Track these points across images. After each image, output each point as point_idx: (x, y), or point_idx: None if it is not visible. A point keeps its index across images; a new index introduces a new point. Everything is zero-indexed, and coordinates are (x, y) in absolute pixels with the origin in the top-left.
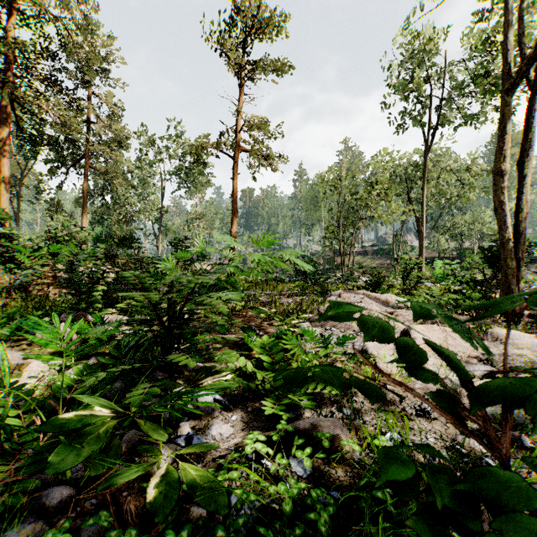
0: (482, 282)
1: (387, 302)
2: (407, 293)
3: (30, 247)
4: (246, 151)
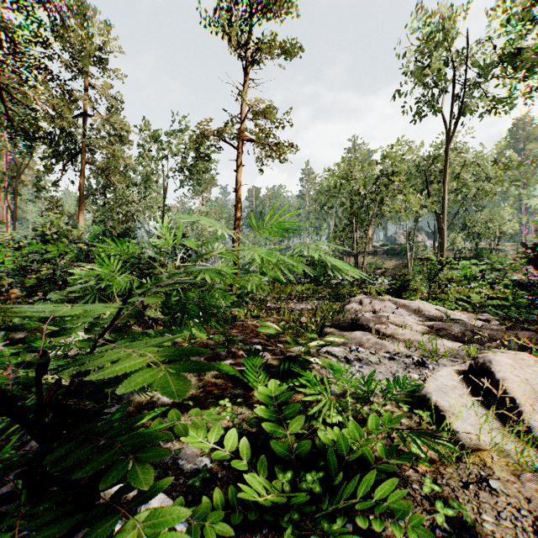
0: (528, 286)
1: (419, 311)
2: (434, 297)
3: (12, 246)
4: (250, 140)
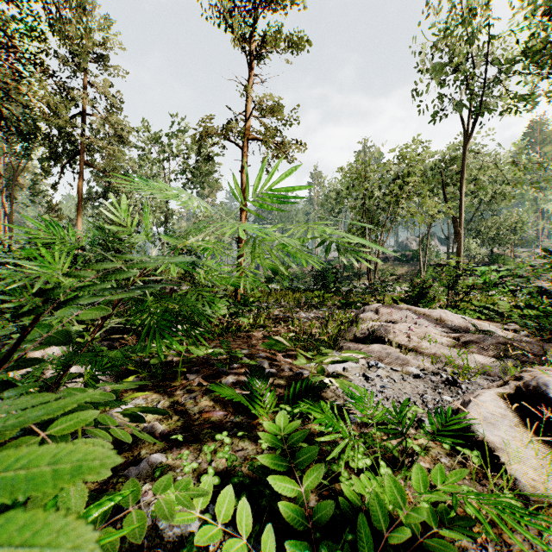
0: None
1: (441, 320)
2: (453, 306)
3: (2, 251)
4: (257, 139)
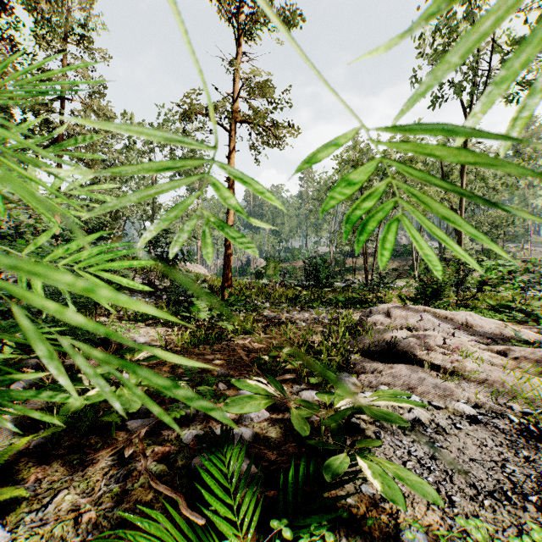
0: None
1: (468, 326)
2: (463, 304)
3: None
4: (245, 122)
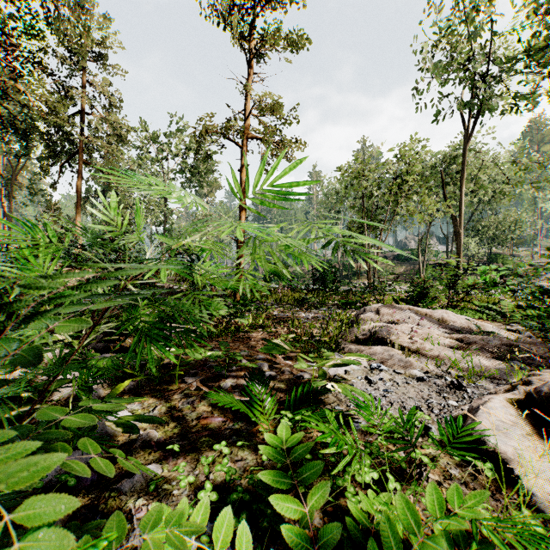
0: None
1: (443, 321)
2: (453, 305)
3: None
4: (256, 138)
